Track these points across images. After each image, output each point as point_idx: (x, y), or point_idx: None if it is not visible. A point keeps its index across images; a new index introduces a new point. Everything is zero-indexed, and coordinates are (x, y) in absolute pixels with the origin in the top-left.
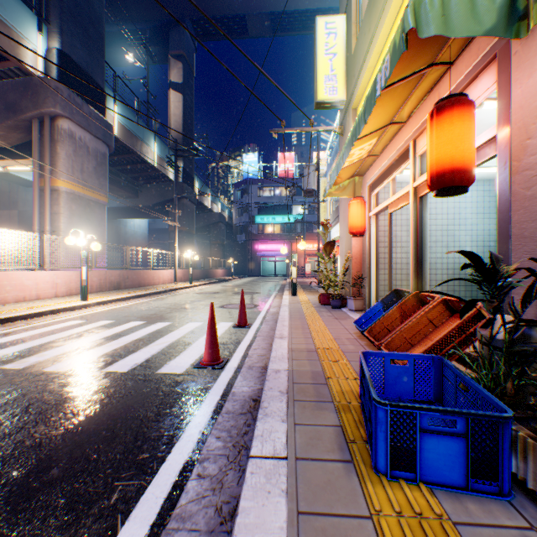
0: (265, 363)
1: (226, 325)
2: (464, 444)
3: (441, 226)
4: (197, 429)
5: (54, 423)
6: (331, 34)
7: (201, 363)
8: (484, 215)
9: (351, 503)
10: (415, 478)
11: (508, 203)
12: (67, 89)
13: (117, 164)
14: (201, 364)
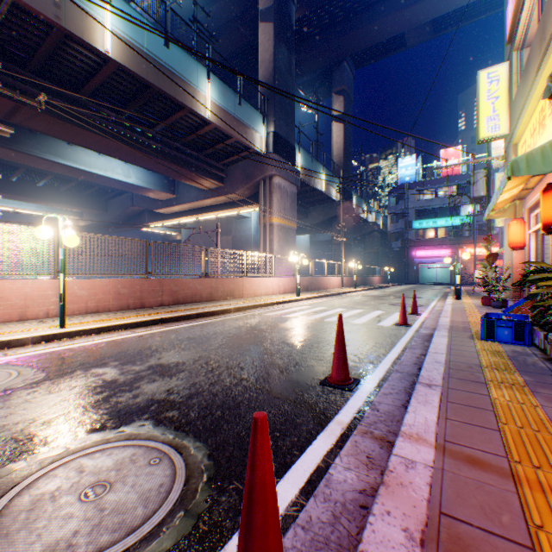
0: (434, 327)
1: None
2: (511, 330)
3: None
4: (407, 337)
5: (350, 331)
6: (493, 82)
7: (397, 324)
8: None
9: (468, 341)
10: (494, 341)
11: None
12: (277, 157)
13: None
14: (397, 324)
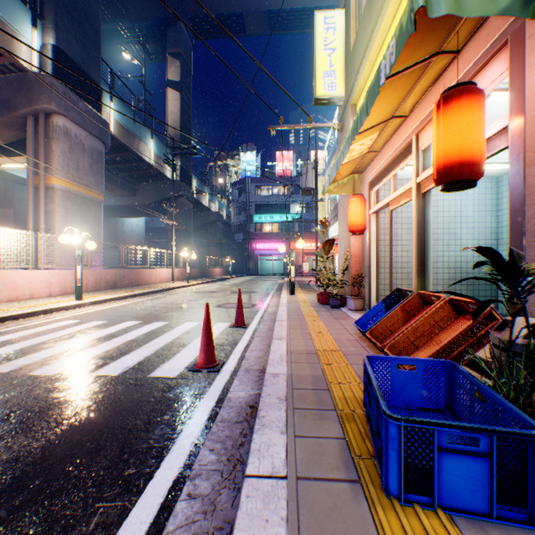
0: (263, 366)
1: (222, 326)
2: (488, 465)
3: (442, 224)
4: (189, 439)
5: (35, 433)
6: (330, 29)
7: (196, 366)
8: (486, 212)
9: (360, 534)
10: (432, 503)
11: (521, 197)
12: (62, 85)
13: (113, 162)
14: (196, 367)
